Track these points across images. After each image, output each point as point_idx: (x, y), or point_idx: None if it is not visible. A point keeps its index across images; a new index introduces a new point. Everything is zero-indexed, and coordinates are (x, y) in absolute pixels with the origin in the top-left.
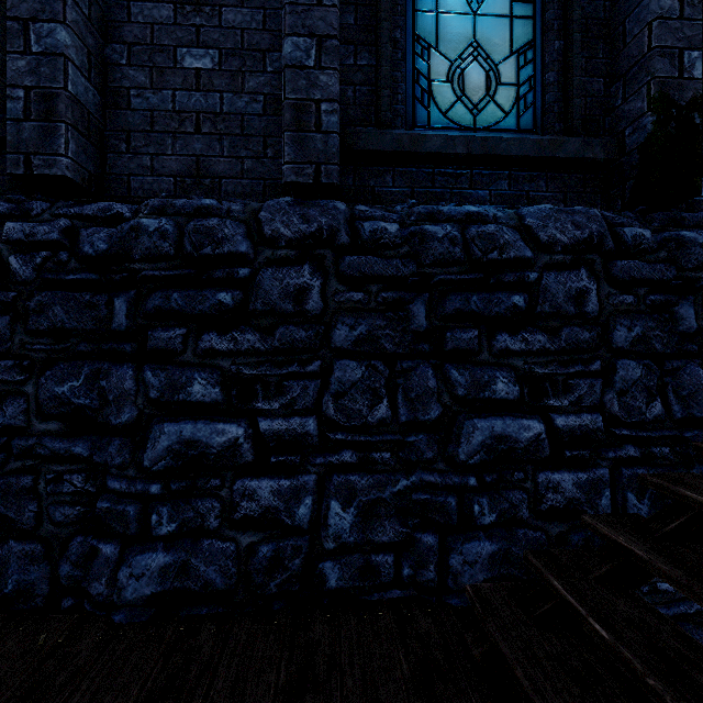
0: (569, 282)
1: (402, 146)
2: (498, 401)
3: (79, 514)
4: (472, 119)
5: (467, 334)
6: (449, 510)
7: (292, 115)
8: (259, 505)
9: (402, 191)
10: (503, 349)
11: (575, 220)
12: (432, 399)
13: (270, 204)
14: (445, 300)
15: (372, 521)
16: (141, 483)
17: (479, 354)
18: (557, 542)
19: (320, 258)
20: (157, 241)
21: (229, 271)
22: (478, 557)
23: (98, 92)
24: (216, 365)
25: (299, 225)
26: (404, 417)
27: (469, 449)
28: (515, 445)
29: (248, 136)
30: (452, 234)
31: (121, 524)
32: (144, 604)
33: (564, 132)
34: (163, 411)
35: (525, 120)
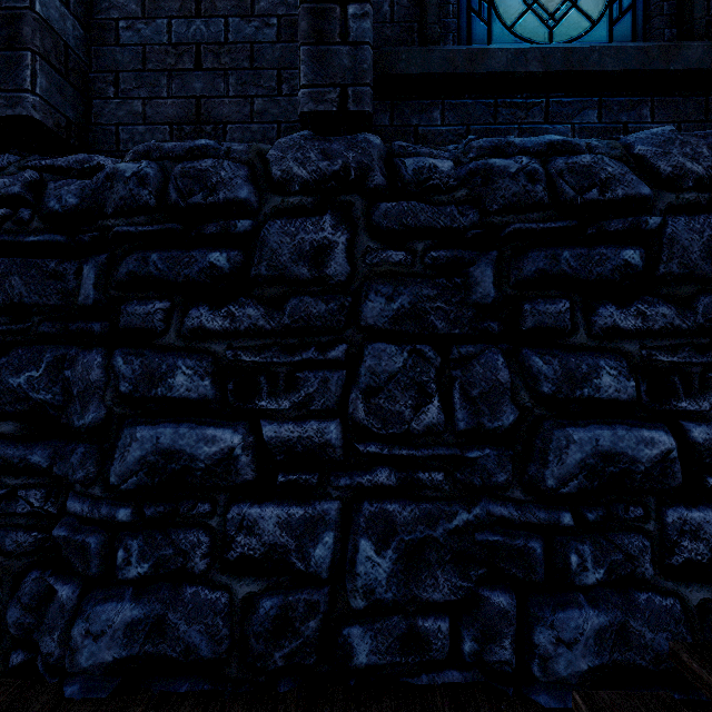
0: (708, 230)
1: (455, 66)
2: (602, 402)
3: (36, 542)
4: (548, 32)
5: (555, 306)
6: (532, 559)
7: (310, 24)
8: (261, 542)
9: (454, 130)
10: (609, 328)
11: (711, 143)
12: (503, 398)
13: (282, 142)
14: (521, 259)
15: (419, 569)
16: (106, 506)
17: (572, 334)
18: (699, 614)
19: (346, 207)
20: (134, 188)
21: (223, 224)
22: (579, 634)
23: (80, 24)
24: (207, 349)
25: (317, 162)
26: (463, 424)
27: (561, 472)
28: (631, 467)
29: (259, 70)
30: (530, 167)
31: (81, 560)
32: (104, 674)
33: (677, 40)
34: (137, 410)
35: (620, 30)
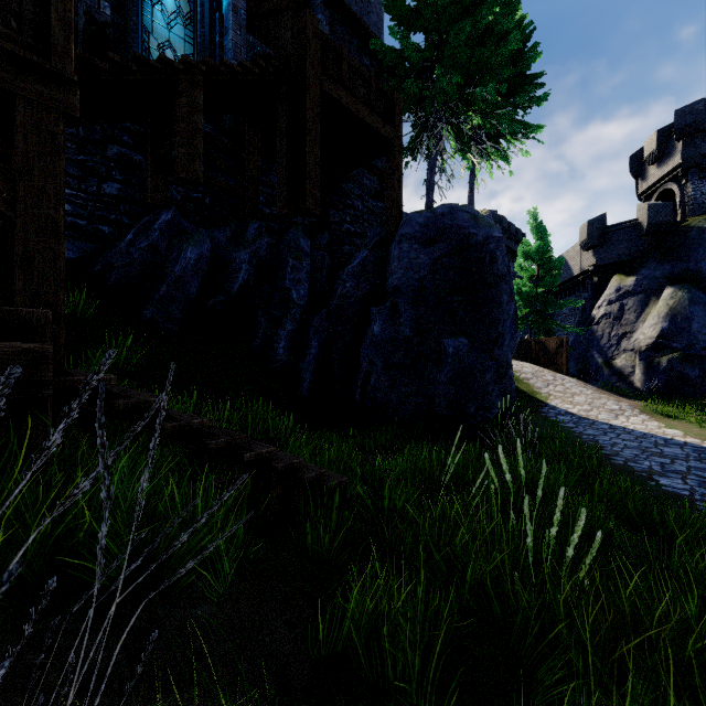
0: None
1: None
2: None
3: None
4: None
5: None
6: None
7: None
8: None
9: None
10: None
11: None
12: None
13: None
14: None
15: None
16: None
17: None
18: None
19: None
20: None
21: None
22: None
23: None
24: None
25: None
26: None
27: None
28: None
29: None
30: None
31: None
32: None
33: None
34: None
35: None
